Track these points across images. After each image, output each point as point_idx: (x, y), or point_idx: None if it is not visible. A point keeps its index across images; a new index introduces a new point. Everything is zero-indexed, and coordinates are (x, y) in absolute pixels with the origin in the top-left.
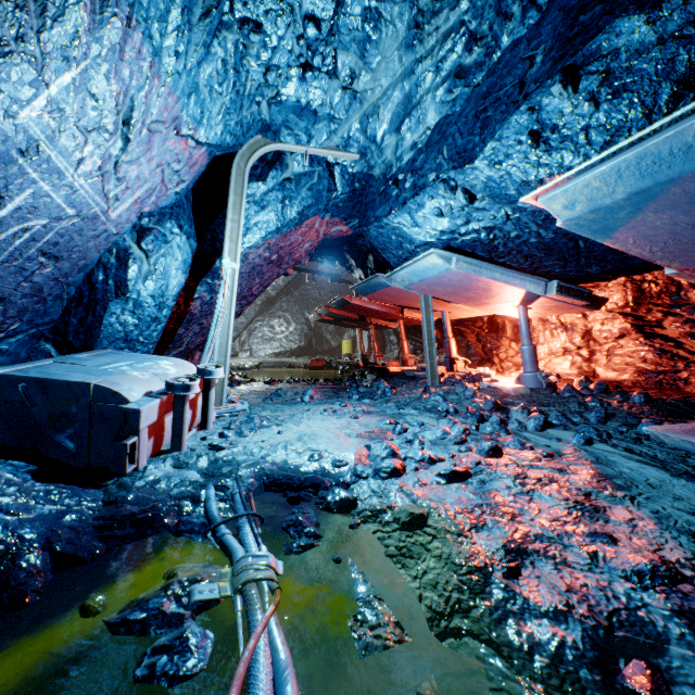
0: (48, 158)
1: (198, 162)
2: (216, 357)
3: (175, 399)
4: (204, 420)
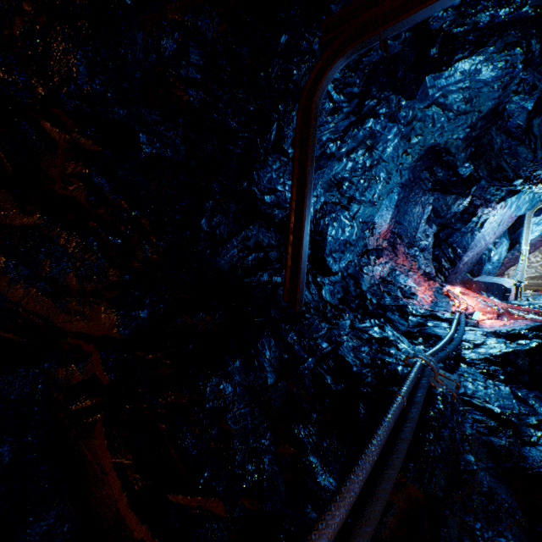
0: (485, 237)
1: (513, 220)
2: (518, 278)
3: (515, 288)
4: (519, 296)
